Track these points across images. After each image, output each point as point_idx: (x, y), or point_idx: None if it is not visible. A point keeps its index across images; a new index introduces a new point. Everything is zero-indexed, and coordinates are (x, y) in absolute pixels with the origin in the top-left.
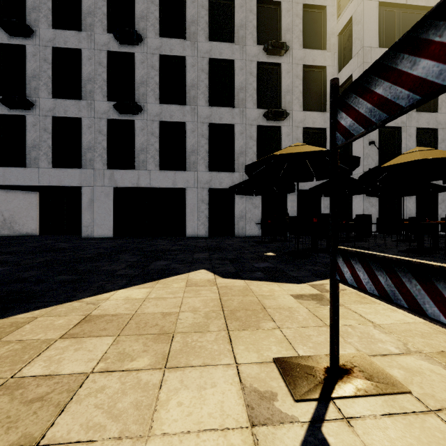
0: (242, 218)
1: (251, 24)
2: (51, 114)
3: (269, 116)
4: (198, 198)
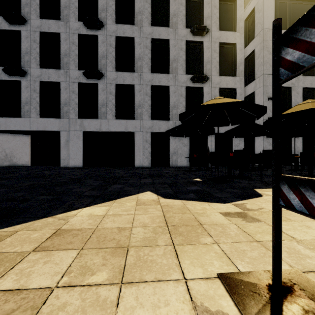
0: (175, 153)
1: (182, 13)
2: (39, 79)
3: (194, 79)
4: (143, 139)
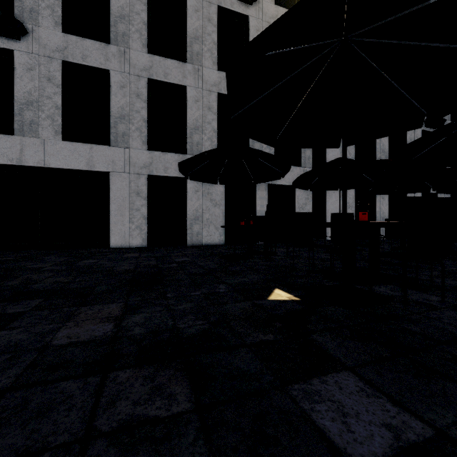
0: (197, 220)
1: None
2: None
3: None
4: (131, 189)
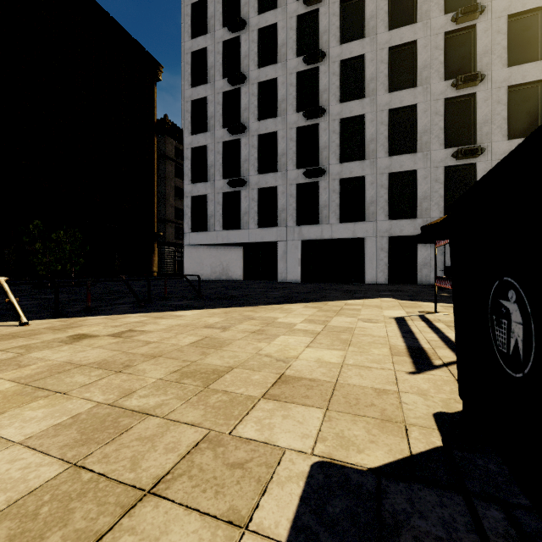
0: (425, 265)
1: (437, 61)
2: (257, 187)
3: (458, 156)
4: (377, 247)
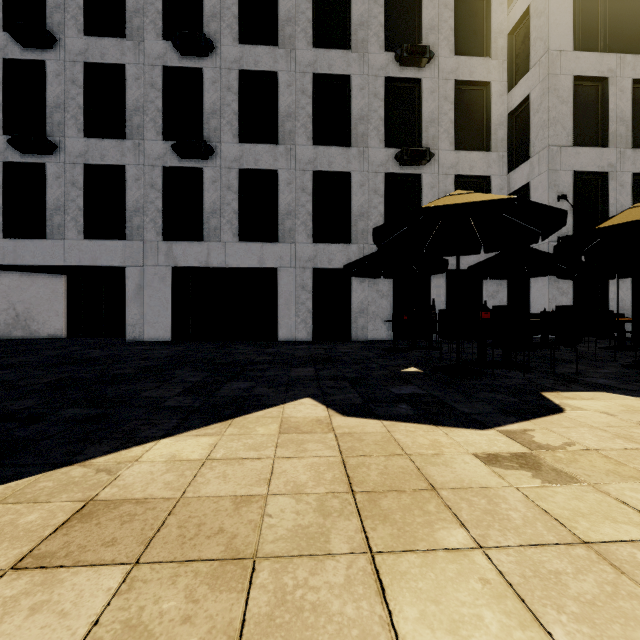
0: (362, 313)
1: (377, 21)
2: (83, 161)
3: (403, 158)
4: (297, 284)
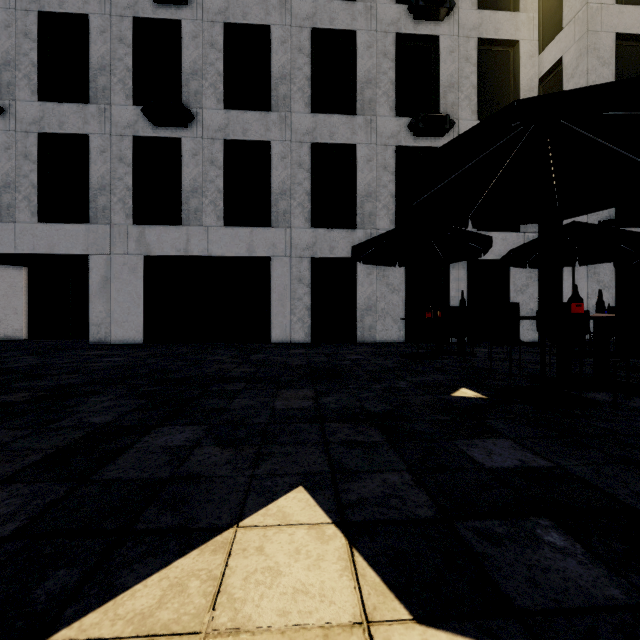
0: (369, 310)
1: None
2: (37, 129)
3: (419, 126)
4: (293, 276)
